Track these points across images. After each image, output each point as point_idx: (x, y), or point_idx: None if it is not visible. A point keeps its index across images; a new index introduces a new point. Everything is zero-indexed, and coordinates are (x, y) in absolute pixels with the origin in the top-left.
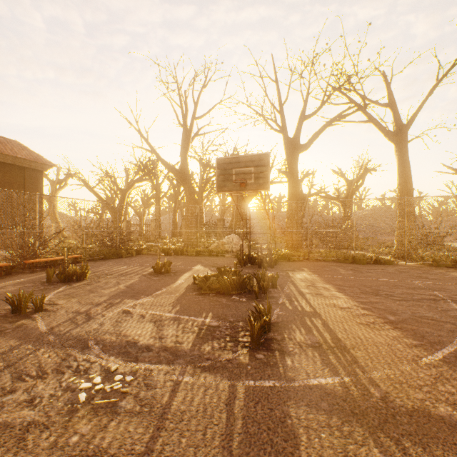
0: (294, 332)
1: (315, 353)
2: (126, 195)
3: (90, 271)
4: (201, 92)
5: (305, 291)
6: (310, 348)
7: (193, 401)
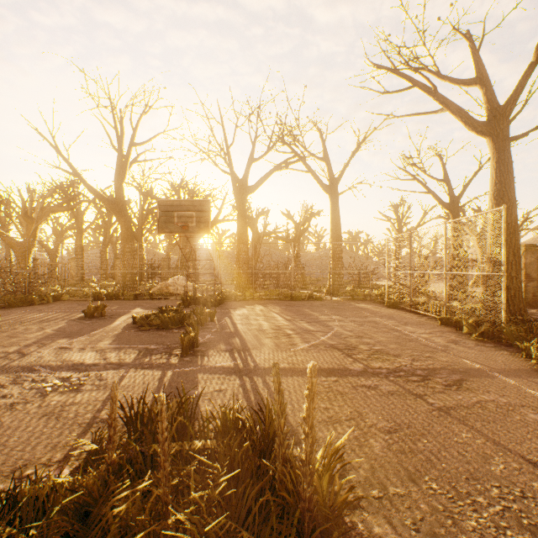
0: (217, 346)
1: (226, 354)
2: (33, 225)
3: (1, 318)
4: (141, 118)
5: (238, 322)
6: (224, 352)
7: (136, 381)
